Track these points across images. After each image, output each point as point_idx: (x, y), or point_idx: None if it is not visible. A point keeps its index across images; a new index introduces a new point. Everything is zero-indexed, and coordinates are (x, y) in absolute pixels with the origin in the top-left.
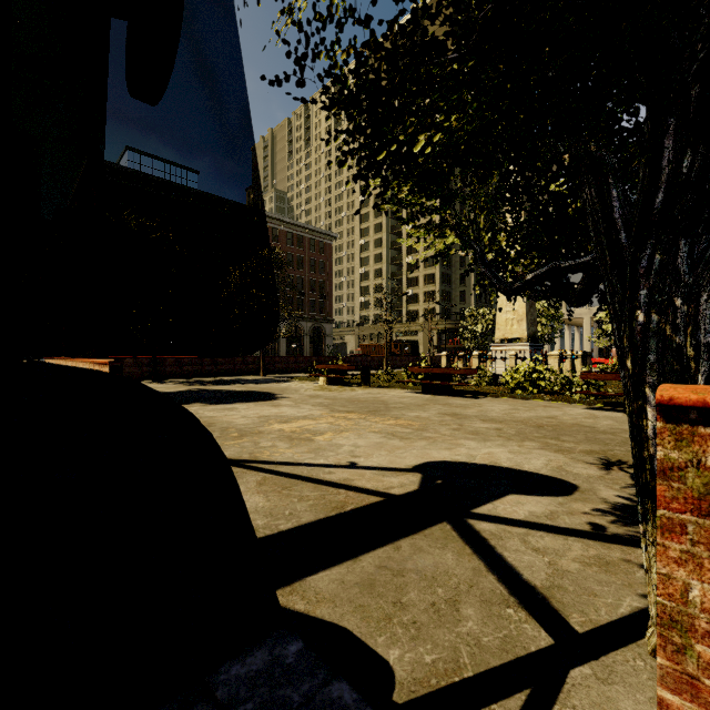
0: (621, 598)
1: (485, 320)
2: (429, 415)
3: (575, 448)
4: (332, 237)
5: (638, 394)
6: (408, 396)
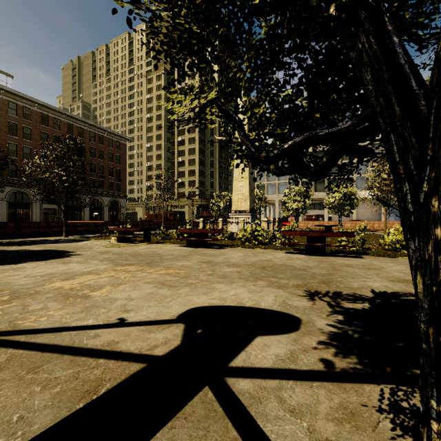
0: None
1: (225, 199)
2: (192, 264)
3: (288, 284)
4: (126, 139)
5: None
6: (177, 249)
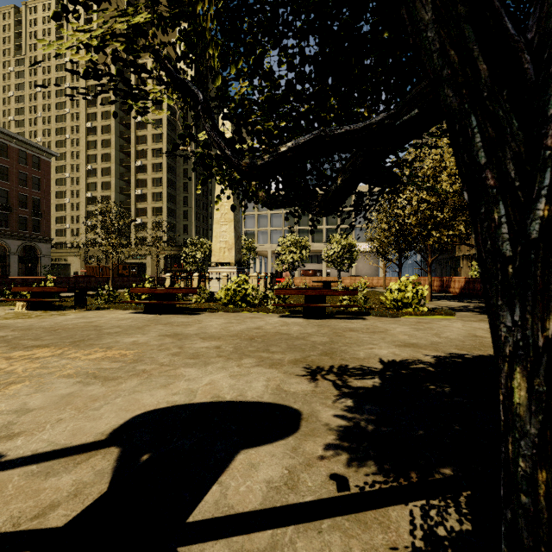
0: None
1: (203, 248)
2: (149, 339)
3: (284, 359)
4: (50, 155)
5: None
6: (129, 317)
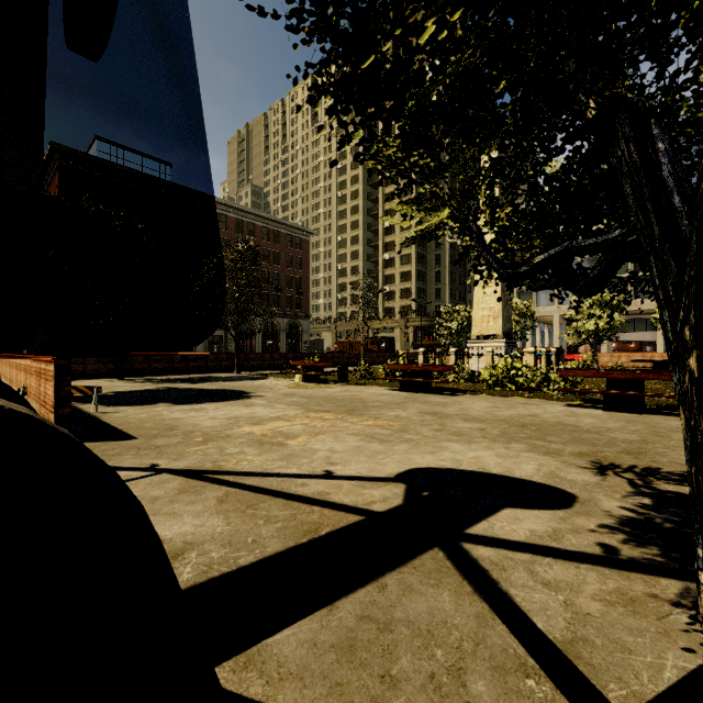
0: (662, 654)
1: (460, 317)
2: (409, 414)
3: (563, 450)
4: (309, 234)
5: None
6: (386, 394)
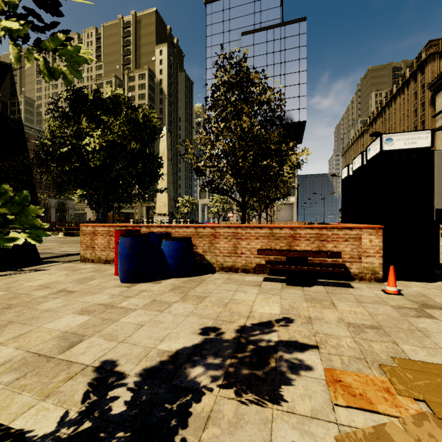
0: None
1: None
2: None
3: None
4: None
5: None
6: None
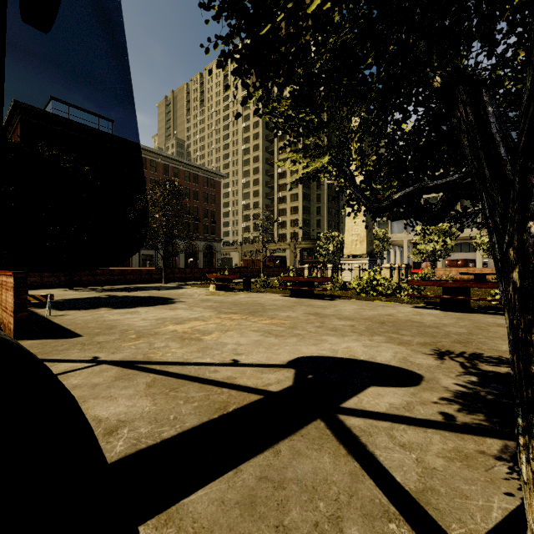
0: (490, 498)
1: (335, 241)
2: (297, 315)
3: (412, 341)
4: (221, 176)
5: (527, 308)
6: (280, 299)
